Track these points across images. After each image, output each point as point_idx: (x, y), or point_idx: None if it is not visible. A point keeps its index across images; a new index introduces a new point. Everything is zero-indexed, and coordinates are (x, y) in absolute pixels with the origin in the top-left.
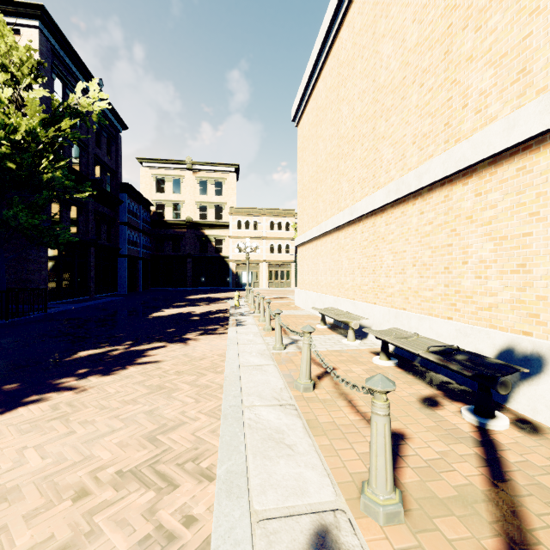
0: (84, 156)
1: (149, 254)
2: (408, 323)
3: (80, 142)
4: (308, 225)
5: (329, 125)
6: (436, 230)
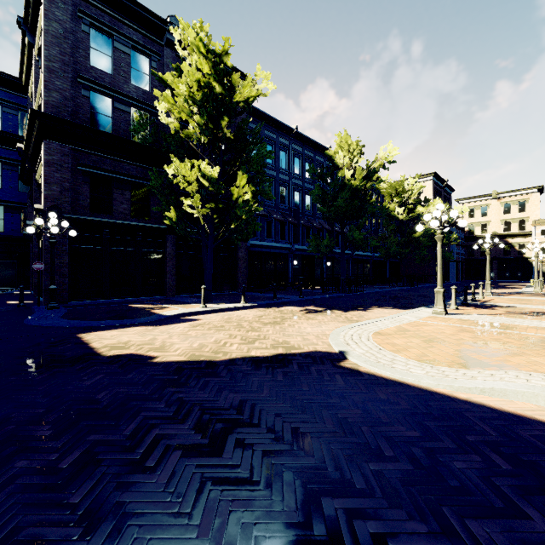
0: None
1: (463, 258)
2: None
3: None
4: None
5: None
6: None
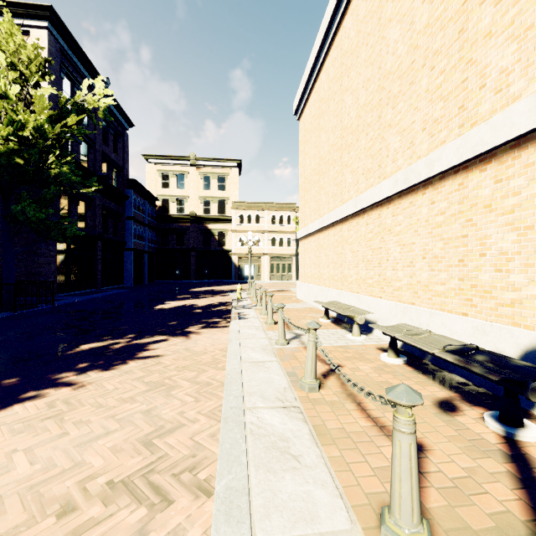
0: (92, 153)
1: (155, 248)
2: (418, 319)
3: (88, 139)
4: (311, 218)
5: (332, 116)
6: (449, 221)
